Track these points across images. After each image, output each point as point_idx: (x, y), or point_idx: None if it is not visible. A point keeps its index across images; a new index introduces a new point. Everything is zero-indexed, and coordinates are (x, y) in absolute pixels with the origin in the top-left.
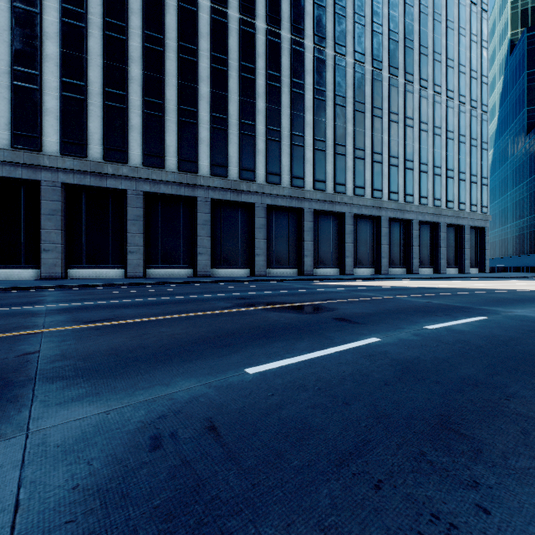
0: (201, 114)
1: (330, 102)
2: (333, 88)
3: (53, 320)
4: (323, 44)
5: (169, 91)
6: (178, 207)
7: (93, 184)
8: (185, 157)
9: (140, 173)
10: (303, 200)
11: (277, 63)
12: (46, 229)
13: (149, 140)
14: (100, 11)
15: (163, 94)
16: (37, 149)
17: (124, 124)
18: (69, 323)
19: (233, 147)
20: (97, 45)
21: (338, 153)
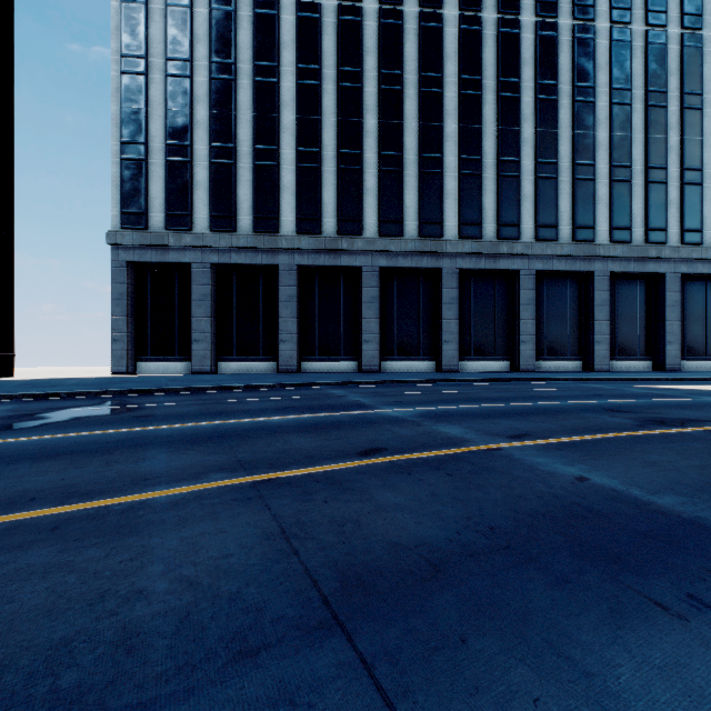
0: (446, 160)
1: (638, 104)
2: (644, 81)
3: (462, 432)
4: (627, 19)
5: (408, 138)
6: (416, 283)
7: (327, 263)
8: (428, 218)
9: (376, 245)
10: (593, 259)
11: (552, 66)
12: (283, 318)
13: (385, 203)
14: (334, 61)
15: (401, 143)
16: (275, 230)
17: (359, 188)
18: (497, 438)
19: (489, 196)
20: (331, 102)
21: (652, 181)
